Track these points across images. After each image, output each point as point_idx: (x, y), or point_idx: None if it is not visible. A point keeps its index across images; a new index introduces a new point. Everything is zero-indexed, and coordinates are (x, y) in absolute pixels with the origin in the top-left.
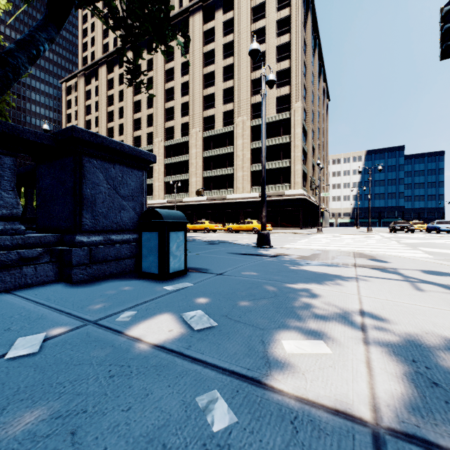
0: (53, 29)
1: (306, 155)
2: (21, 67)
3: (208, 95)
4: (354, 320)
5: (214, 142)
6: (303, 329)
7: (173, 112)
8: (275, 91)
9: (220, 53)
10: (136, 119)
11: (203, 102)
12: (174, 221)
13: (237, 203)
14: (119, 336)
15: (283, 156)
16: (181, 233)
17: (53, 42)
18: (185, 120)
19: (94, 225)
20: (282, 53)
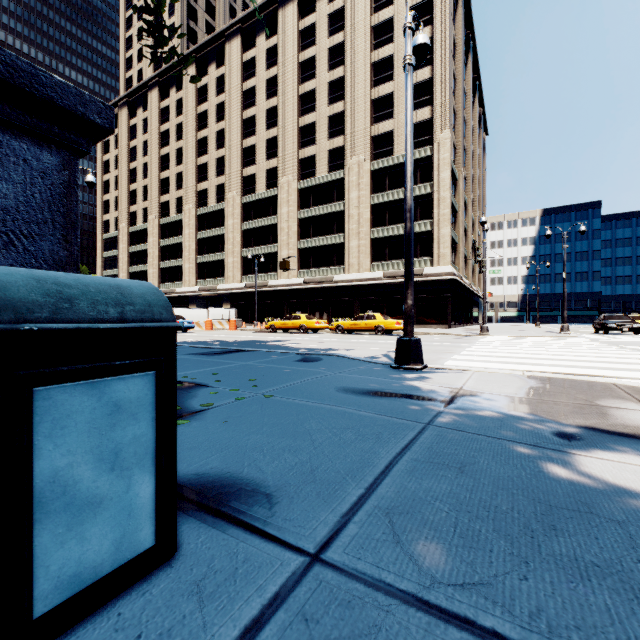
0: None
1: (456, 213)
2: None
3: (306, 125)
4: None
5: (314, 196)
6: None
7: (254, 153)
8: None
9: (324, 62)
10: (200, 166)
11: (299, 136)
12: (68, 329)
13: (349, 288)
14: None
15: (420, 215)
16: (136, 380)
17: None
18: (273, 164)
19: None
20: None
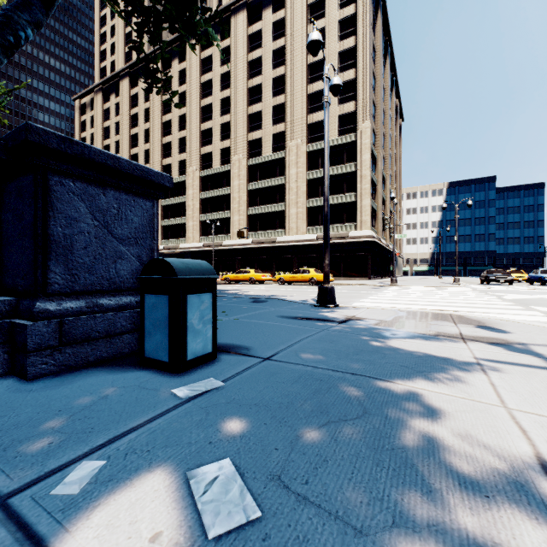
0: (38, 9)
1: (376, 187)
2: None
3: (254, 113)
4: (545, 494)
5: (261, 171)
6: (450, 532)
7: (210, 135)
8: (337, 107)
9: (269, 62)
10: (165, 144)
11: (248, 122)
12: (194, 278)
13: (289, 247)
14: None
15: (346, 188)
16: (207, 295)
17: (40, 27)
18: (226, 145)
19: (70, 283)
20: (345, 61)
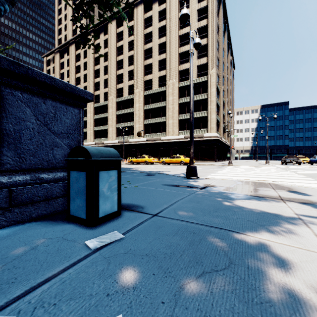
0: None
1: (219, 107)
2: None
3: (147, 64)
4: None
5: (151, 98)
6: None
7: (122, 77)
8: (196, 61)
9: (156, 34)
10: (96, 83)
11: (144, 69)
12: (104, 160)
13: (168, 143)
14: None
15: (202, 108)
16: (114, 171)
17: (14, 4)
18: (131, 83)
19: (19, 163)
20: (201, 33)
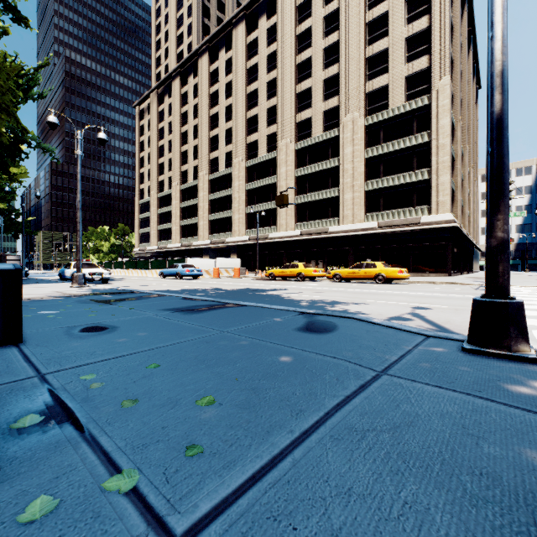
0: None
1: (453, 162)
2: None
3: (302, 91)
4: None
5: (310, 155)
6: None
7: (256, 122)
8: (403, 67)
9: (319, 31)
10: (212, 138)
11: (296, 102)
12: None
13: (344, 238)
14: None
15: (416, 164)
16: None
17: None
18: (272, 130)
19: None
20: (415, 8)
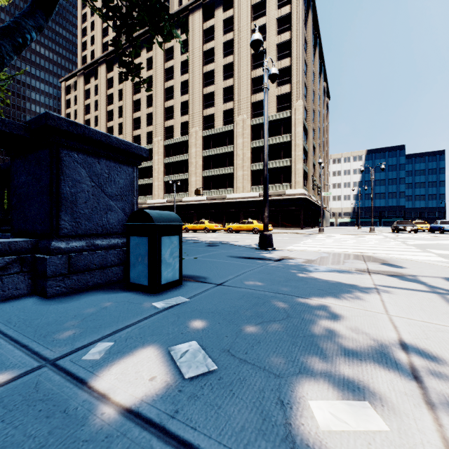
0: (41, 17)
1: (307, 154)
2: (5, 56)
3: (208, 93)
4: (398, 358)
5: (213, 141)
6: (333, 376)
7: (172, 111)
8: (275, 89)
9: (220, 52)
10: (135, 119)
11: (203, 101)
12: (166, 224)
13: (237, 203)
14: (80, 390)
15: (283, 155)
16: (175, 237)
17: (42, 31)
18: (185, 119)
19: (75, 228)
20: (282, 51)
